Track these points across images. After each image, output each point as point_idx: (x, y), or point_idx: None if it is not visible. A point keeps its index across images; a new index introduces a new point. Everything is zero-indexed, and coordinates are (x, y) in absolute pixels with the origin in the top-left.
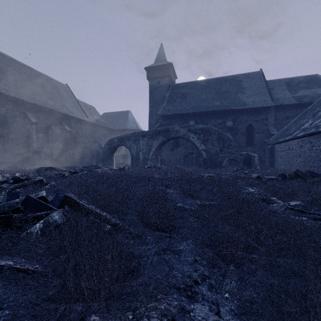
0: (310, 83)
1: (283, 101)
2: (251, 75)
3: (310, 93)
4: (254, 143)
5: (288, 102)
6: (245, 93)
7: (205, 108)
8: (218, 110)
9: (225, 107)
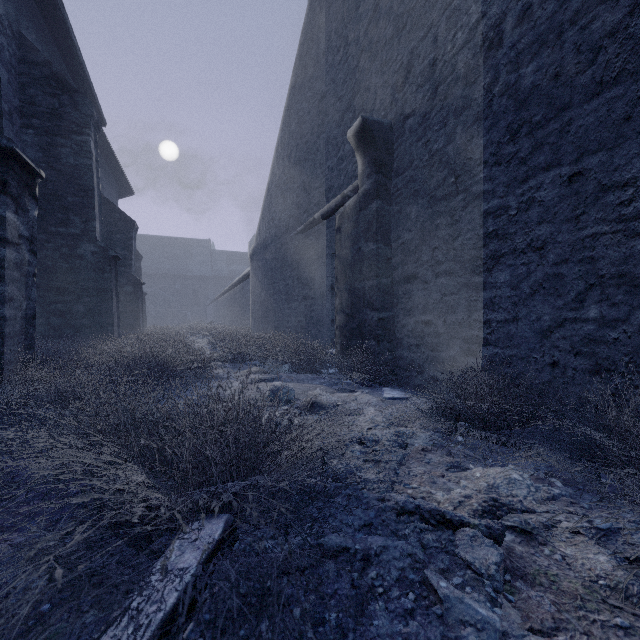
0: (242, 259)
1: (220, 272)
2: (201, 243)
3: (239, 268)
4: (199, 304)
5: (223, 274)
6: (193, 260)
7: (156, 269)
8: (169, 274)
9: (175, 271)
